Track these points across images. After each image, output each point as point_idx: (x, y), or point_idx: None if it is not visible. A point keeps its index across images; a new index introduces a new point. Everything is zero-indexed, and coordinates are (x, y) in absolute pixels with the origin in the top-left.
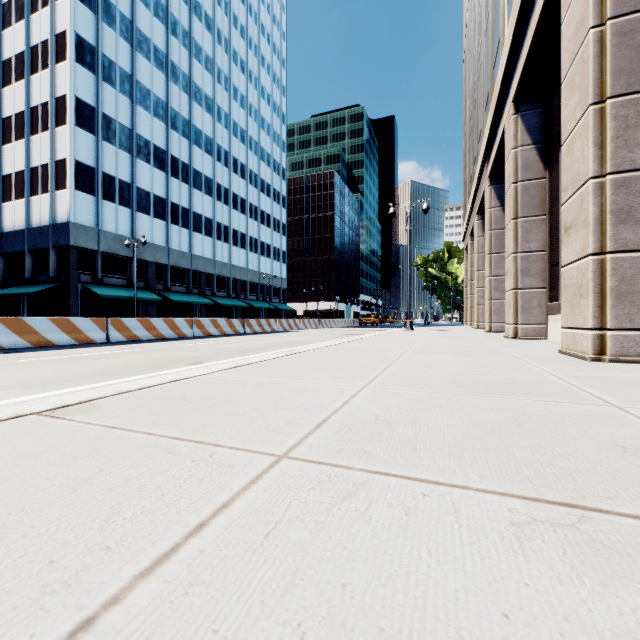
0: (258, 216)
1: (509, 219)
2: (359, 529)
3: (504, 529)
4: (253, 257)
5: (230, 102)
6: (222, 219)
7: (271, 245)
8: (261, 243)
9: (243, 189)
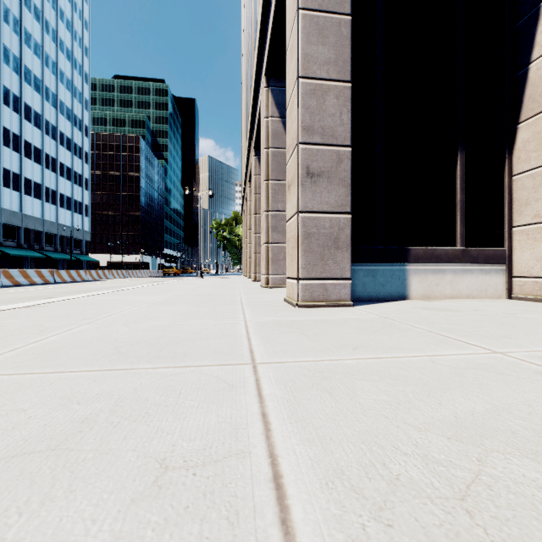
0: (56, 168)
1: (253, 214)
2: (157, 308)
3: (184, 307)
4: (50, 208)
5: (21, 46)
6: (11, 166)
7: (72, 198)
8: (60, 195)
9: (38, 138)
